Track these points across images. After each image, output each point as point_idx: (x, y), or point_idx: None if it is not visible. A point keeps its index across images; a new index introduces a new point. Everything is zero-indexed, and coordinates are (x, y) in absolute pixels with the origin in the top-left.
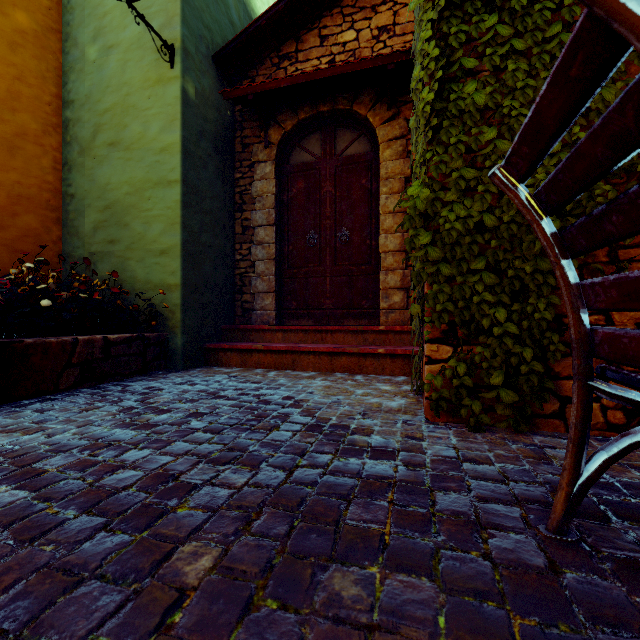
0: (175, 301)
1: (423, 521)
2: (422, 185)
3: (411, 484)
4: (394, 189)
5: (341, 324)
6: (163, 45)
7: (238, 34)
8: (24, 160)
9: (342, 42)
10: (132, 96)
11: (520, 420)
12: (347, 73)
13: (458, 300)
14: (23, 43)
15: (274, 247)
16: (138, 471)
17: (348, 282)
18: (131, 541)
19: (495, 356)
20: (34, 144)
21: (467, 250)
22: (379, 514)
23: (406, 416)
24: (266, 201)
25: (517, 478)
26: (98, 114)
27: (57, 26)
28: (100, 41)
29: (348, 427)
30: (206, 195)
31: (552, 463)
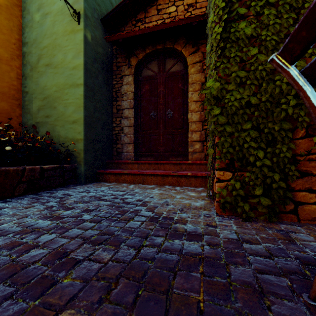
0: (80, 148)
1: (224, 290)
2: (215, 81)
3: (213, 259)
4: (196, 89)
5: (168, 160)
6: (74, 12)
7: (114, 8)
8: (0, 73)
9: (168, 12)
10: (58, 39)
11: (272, 215)
12: (171, 27)
13: (235, 146)
14: (0, 11)
15: (133, 119)
16: (45, 250)
17: (172, 138)
18: (26, 309)
19: (257, 178)
20: (6, 65)
21: (241, 117)
22: (195, 284)
23: (205, 211)
24: (129, 96)
25: (278, 254)
26: (40, 49)
27: (19, 3)
28: (41, 11)
29: (173, 218)
30: (97, 92)
31: (296, 243)
